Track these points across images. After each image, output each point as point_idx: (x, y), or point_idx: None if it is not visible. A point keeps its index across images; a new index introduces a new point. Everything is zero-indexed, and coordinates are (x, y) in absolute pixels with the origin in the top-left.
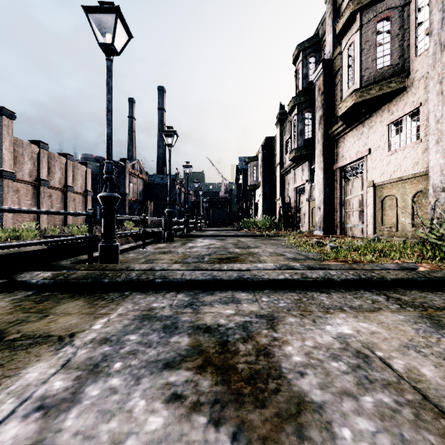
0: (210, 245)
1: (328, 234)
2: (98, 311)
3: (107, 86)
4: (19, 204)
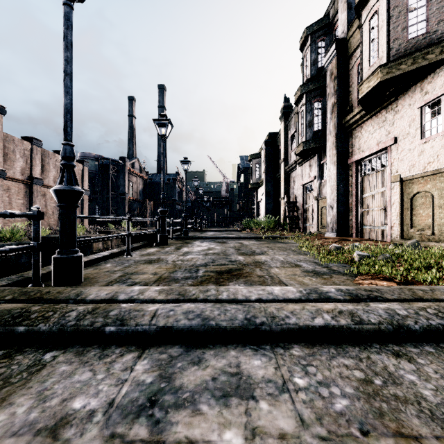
0: (208, 249)
1: (342, 237)
2: None
3: (64, 40)
4: (10, 203)
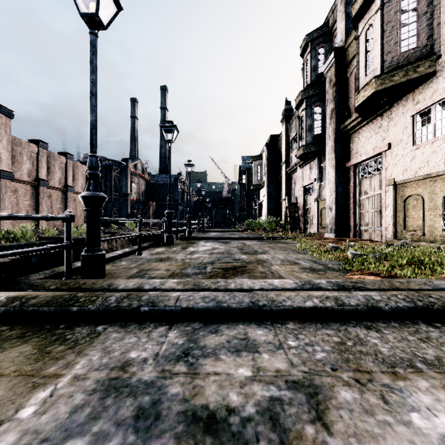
0: (213, 249)
1: (340, 237)
2: (44, 370)
3: (90, 65)
4: (18, 204)
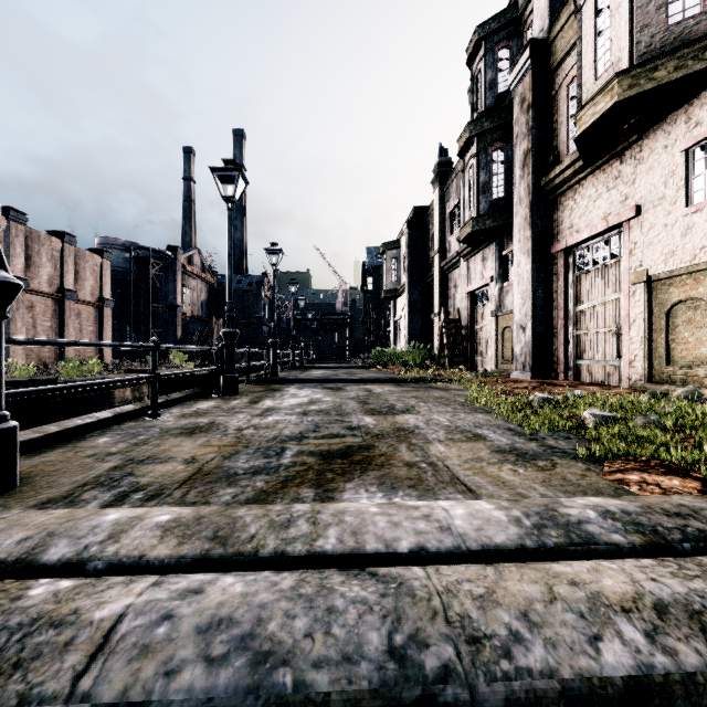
0: (309, 403)
1: (541, 378)
2: None
3: None
4: None
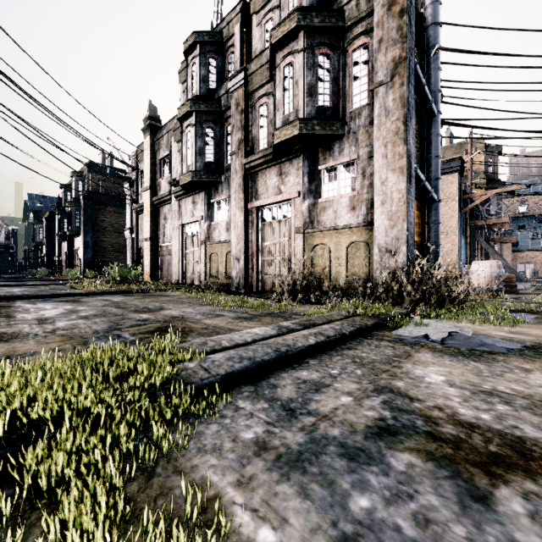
0: None
1: None
2: None
3: None
4: None
